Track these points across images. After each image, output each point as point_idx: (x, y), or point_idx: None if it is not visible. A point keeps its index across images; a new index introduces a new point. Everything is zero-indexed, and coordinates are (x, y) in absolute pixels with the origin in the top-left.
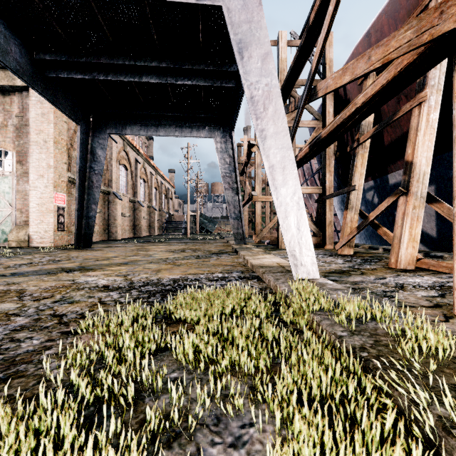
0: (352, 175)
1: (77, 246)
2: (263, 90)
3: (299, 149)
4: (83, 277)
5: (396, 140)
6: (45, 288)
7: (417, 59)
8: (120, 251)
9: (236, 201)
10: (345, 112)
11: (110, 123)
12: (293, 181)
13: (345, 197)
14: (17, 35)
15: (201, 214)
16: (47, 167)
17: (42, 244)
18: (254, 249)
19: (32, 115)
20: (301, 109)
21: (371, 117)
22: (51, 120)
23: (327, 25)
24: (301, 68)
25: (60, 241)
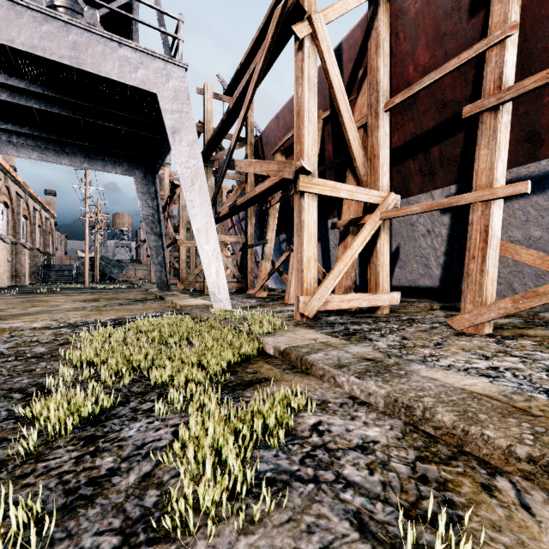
0: (266, 230)
1: None
2: (192, 169)
3: (228, 191)
4: (3, 324)
5: None
6: None
7: (280, 182)
8: (5, 304)
9: (159, 247)
10: (250, 193)
11: None
12: (214, 241)
13: None
14: None
15: (101, 256)
16: None
17: None
18: (181, 295)
19: None
20: (224, 173)
21: None
22: None
23: (240, 123)
24: (224, 135)
25: None
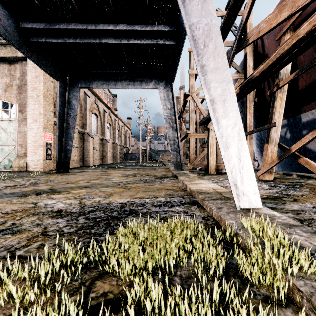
0: (272, 114)
1: (58, 171)
2: (204, 29)
3: None
4: (46, 200)
5: (311, 84)
6: (6, 212)
7: None
8: (88, 176)
9: (175, 138)
10: (282, 47)
11: (81, 80)
12: (233, 113)
13: (261, 133)
14: (5, 8)
15: (150, 148)
16: (39, 114)
17: (35, 170)
18: (190, 175)
19: (28, 77)
20: (231, 58)
21: (289, 65)
22: (42, 80)
23: None
24: (230, 26)
25: (48, 167)
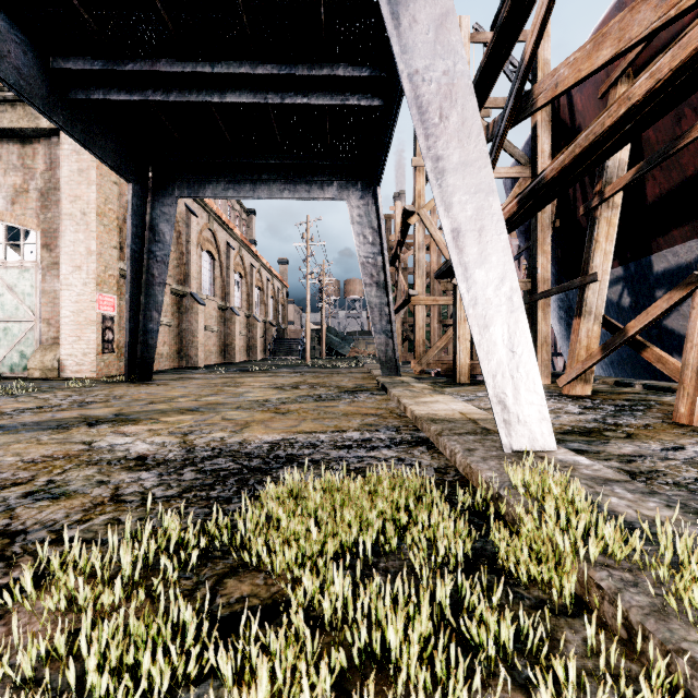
0: (589, 256)
1: (129, 378)
2: (440, 82)
3: None
4: (111, 436)
5: (671, 191)
6: (31, 461)
7: None
8: (194, 387)
9: (383, 305)
10: (601, 120)
11: (180, 180)
12: (499, 255)
13: (568, 296)
14: (19, 29)
15: (329, 328)
16: (86, 254)
17: (79, 374)
18: (415, 385)
19: (64, 172)
20: (501, 137)
21: (625, 152)
22: (93, 179)
23: None
24: (499, 68)
25: (108, 370)
